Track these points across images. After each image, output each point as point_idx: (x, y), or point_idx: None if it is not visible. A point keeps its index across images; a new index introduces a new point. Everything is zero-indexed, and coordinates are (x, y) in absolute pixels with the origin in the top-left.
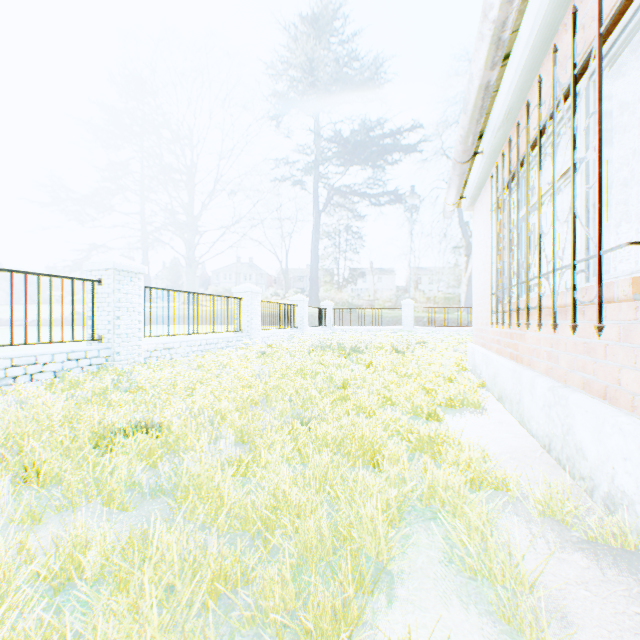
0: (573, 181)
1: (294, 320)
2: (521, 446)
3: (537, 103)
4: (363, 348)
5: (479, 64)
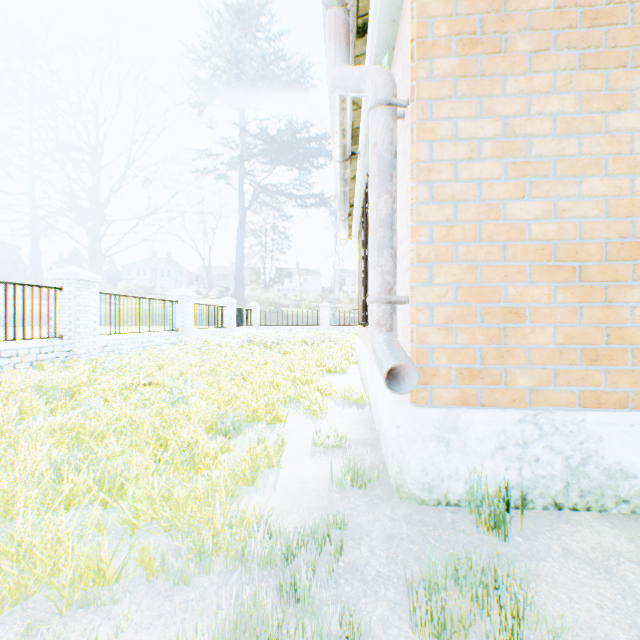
0: (366, 260)
1: (223, 320)
2: (354, 384)
3: (363, 212)
4: (282, 342)
5: (337, 185)
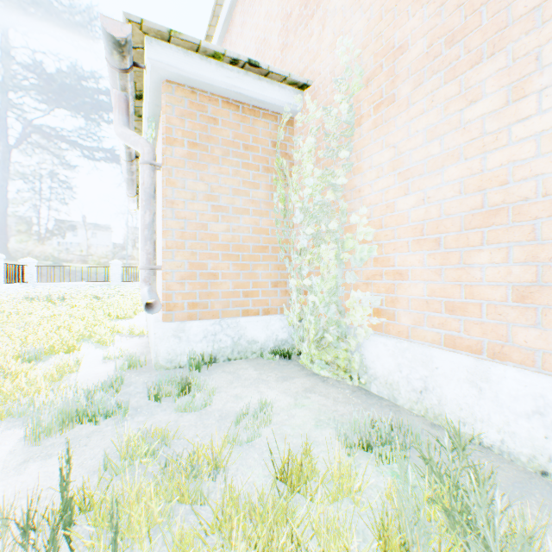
0: None
1: None
2: (139, 325)
3: None
4: (70, 297)
5: (126, 173)
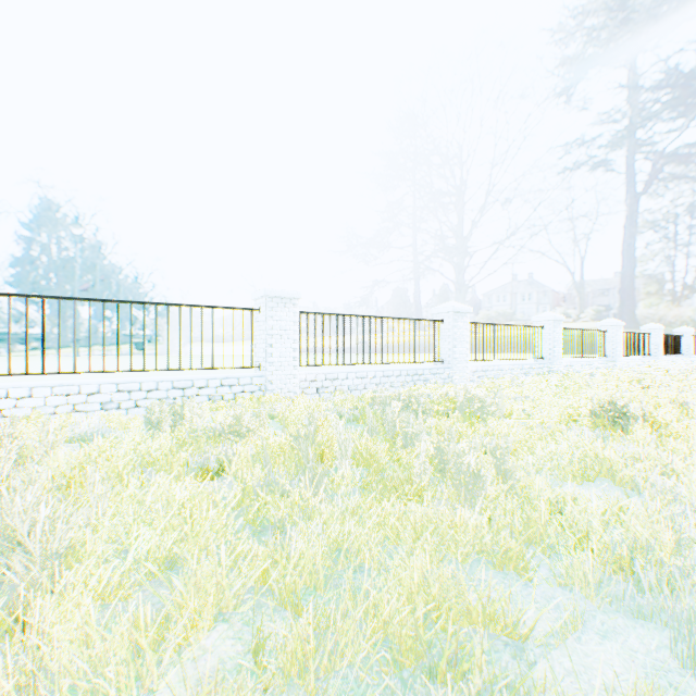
0: None
1: (646, 348)
2: None
3: None
4: None
5: None
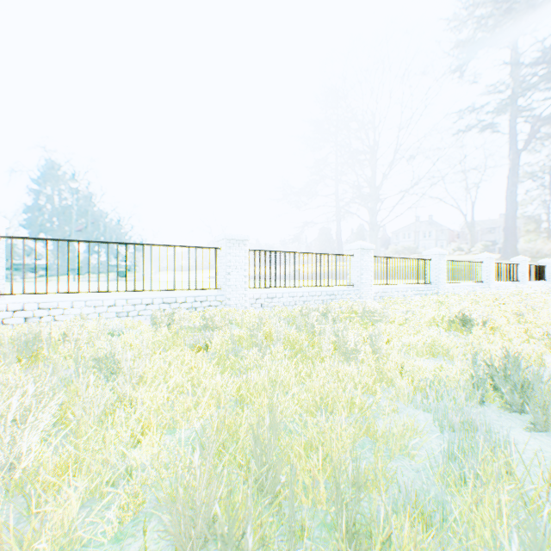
0: None
1: (515, 275)
2: None
3: None
4: None
5: None
